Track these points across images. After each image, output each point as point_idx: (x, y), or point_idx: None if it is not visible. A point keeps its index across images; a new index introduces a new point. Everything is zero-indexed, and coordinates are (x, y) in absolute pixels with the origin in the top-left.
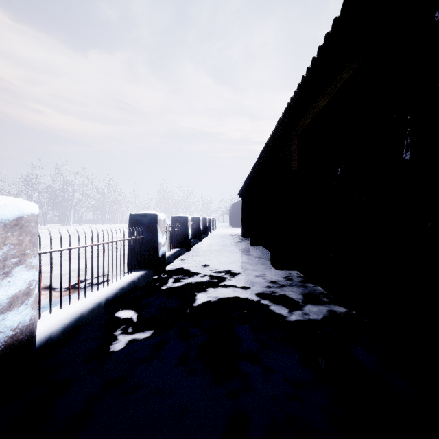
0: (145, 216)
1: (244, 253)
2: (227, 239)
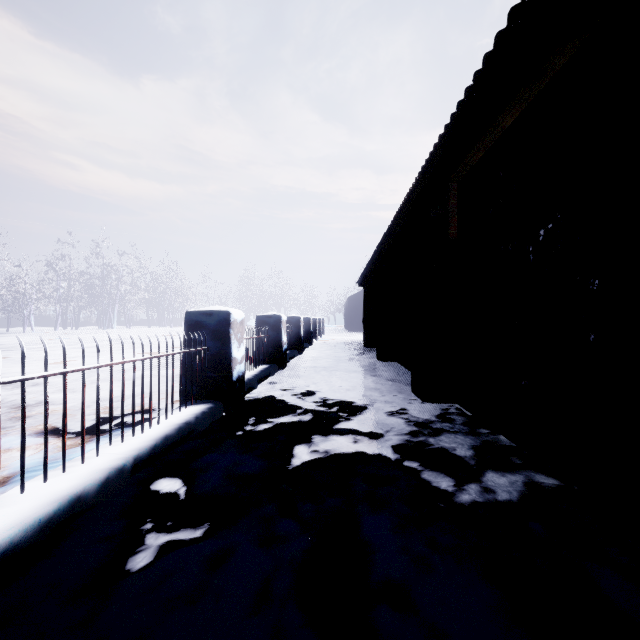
0: (211, 315)
1: (369, 373)
2: (341, 349)
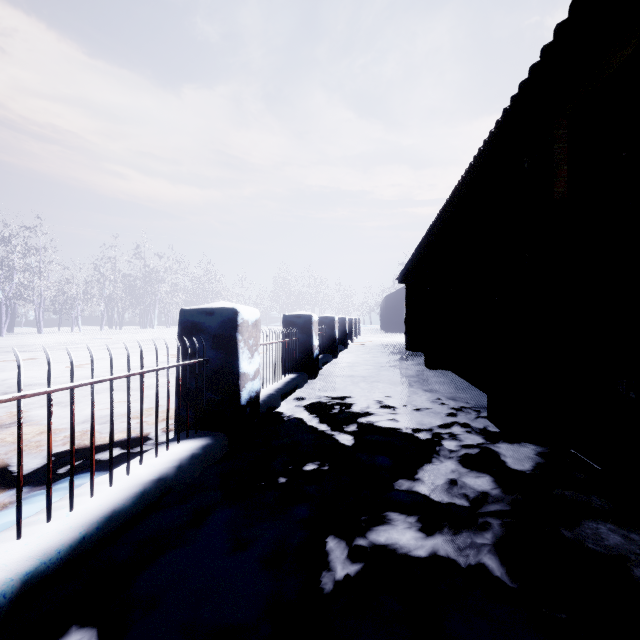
0: (212, 313)
1: (419, 385)
2: (380, 353)
